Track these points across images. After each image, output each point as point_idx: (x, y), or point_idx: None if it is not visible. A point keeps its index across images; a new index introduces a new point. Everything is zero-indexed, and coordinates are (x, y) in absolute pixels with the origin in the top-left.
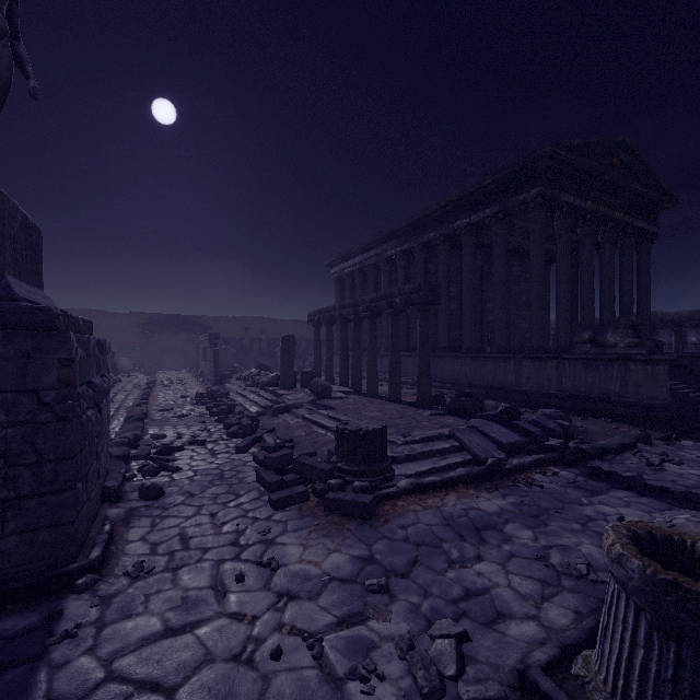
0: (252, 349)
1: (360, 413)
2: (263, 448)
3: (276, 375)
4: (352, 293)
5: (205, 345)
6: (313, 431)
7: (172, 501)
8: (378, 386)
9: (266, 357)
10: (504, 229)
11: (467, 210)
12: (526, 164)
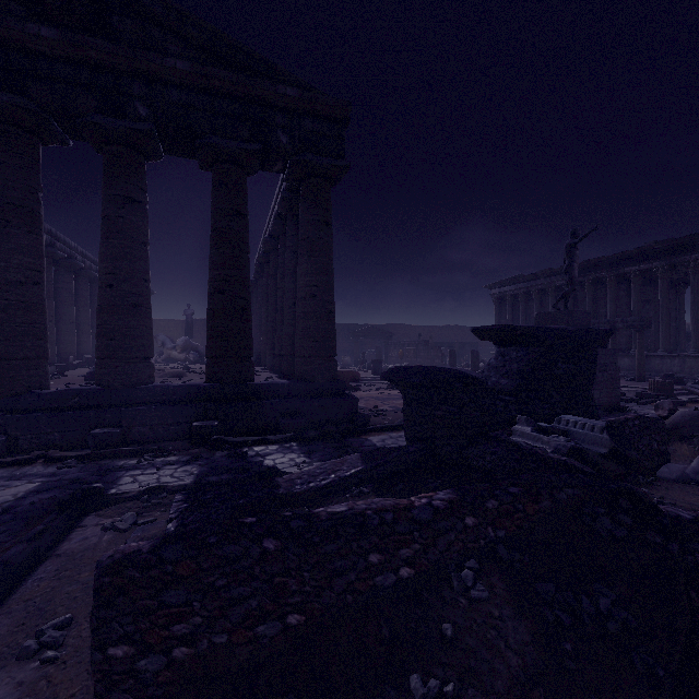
0: None
1: None
2: None
3: None
4: (513, 309)
5: (410, 347)
6: None
7: None
8: None
9: None
10: (669, 275)
11: (636, 261)
12: (690, 240)
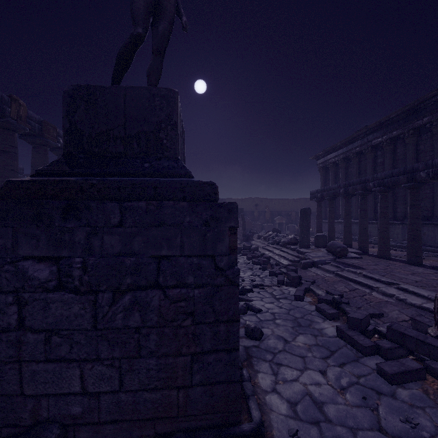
0: (259, 218)
1: (396, 276)
2: (319, 300)
3: (293, 237)
4: (336, 177)
5: None
6: (354, 288)
7: (274, 345)
8: (370, 248)
9: (268, 223)
10: None
11: None
12: None
